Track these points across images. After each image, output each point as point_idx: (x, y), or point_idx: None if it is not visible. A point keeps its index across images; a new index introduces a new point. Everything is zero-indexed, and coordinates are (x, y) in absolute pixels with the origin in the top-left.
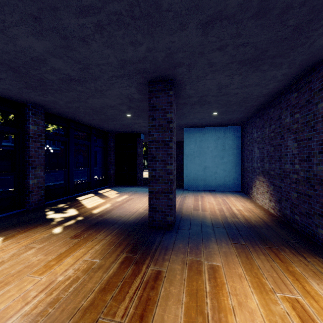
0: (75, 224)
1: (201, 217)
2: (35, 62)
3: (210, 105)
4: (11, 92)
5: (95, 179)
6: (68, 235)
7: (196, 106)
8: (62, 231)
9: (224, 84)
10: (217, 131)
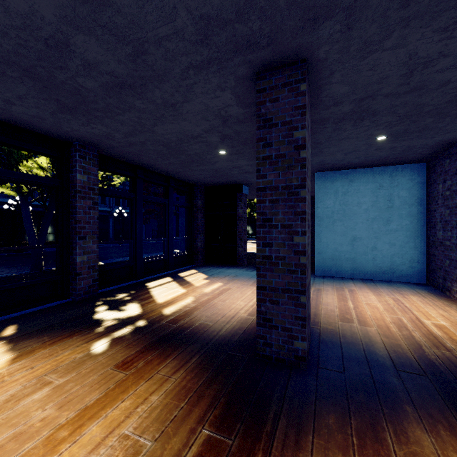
0: (130, 335)
1: (361, 339)
2: (53, 51)
3: (374, 120)
4: (45, 122)
5: (174, 255)
6: (113, 360)
7: (345, 125)
8: (106, 350)
9: (424, 57)
10: (377, 175)
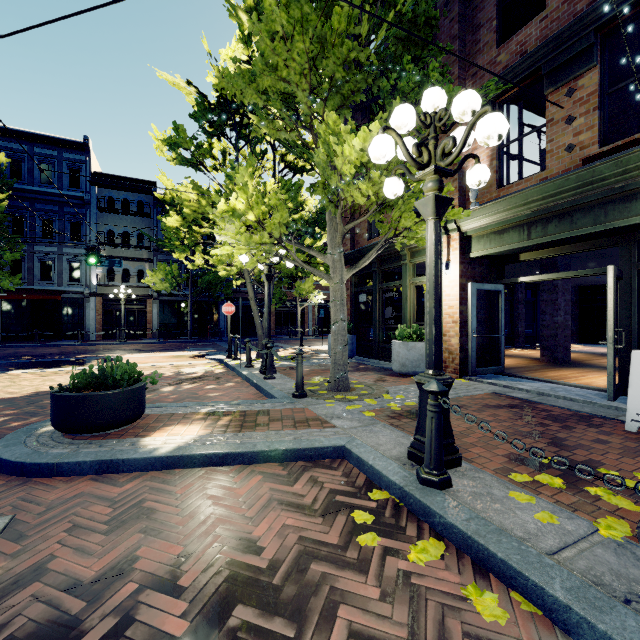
0: None
1: None
2: None
3: None
4: None
5: None
6: None
7: None
8: None
9: None
10: None
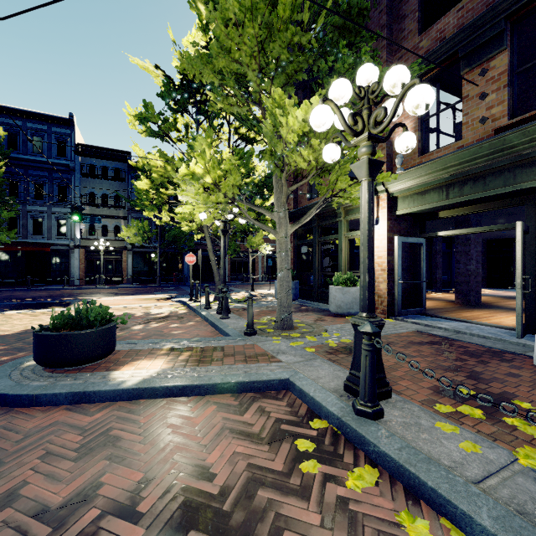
0: None
1: None
2: None
3: None
4: None
5: None
6: None
7: None
8: None
9: None
10: None
